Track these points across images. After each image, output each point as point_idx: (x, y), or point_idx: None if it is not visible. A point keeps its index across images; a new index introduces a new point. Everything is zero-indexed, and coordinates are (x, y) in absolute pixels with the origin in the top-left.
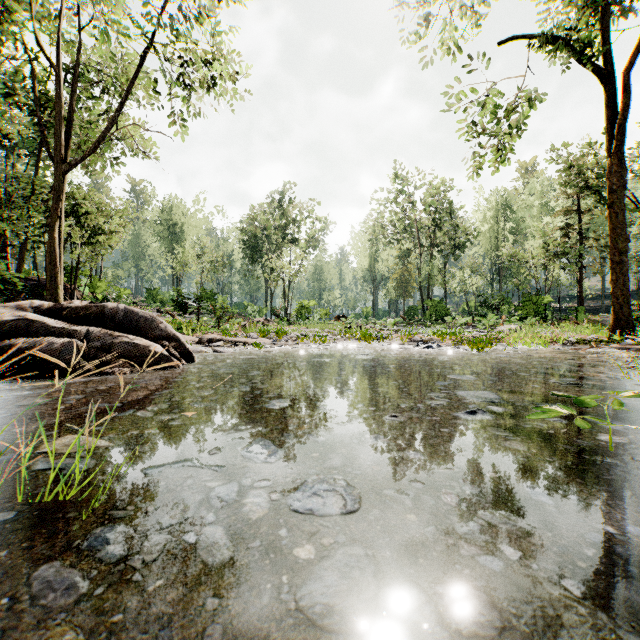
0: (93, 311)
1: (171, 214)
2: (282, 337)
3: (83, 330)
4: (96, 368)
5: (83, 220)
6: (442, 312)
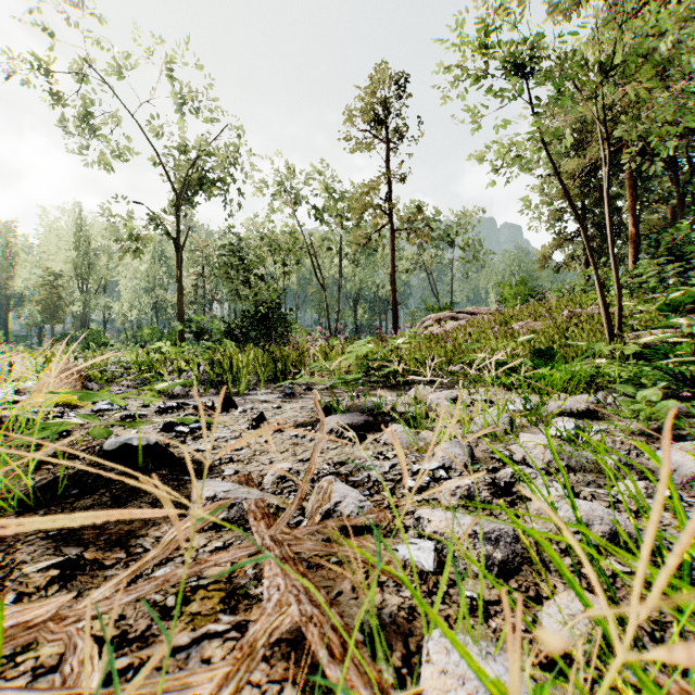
0: None
1: None
2: None
3: None
4: None
5: None
6: (101, 340)
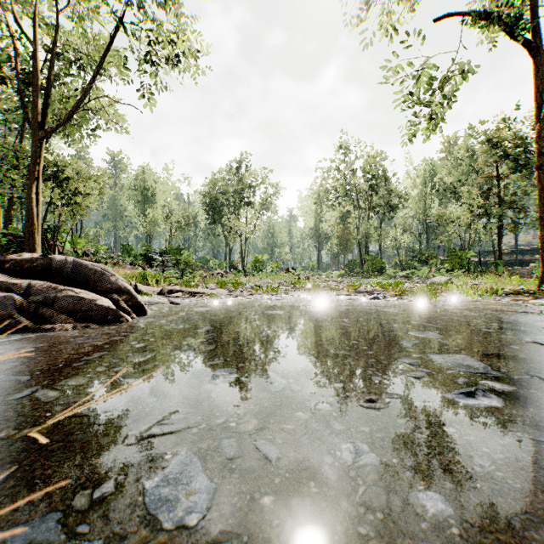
0: (39, 264)
1: (144, 181)
2: (238, 288)
3: (25, 283)
4: (35, 324)
5: (64, 184)
6: (378, 265)
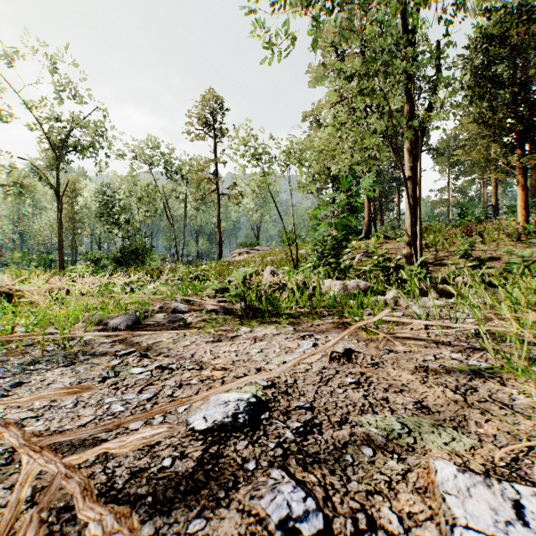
0: None
1: None
2: None
3: None
4: None
5: None
6: None
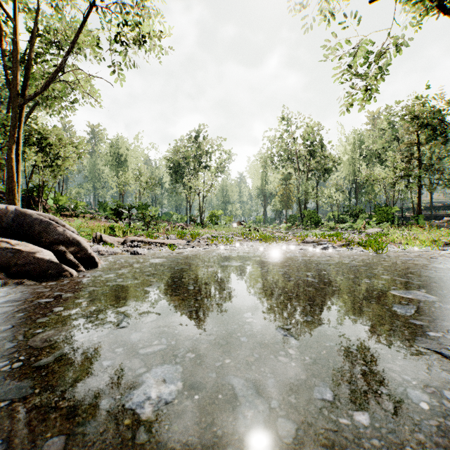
0: None
1: (118, 148)
2: (195, 238)
3: None
4: None
5: (47, 149)
6: (315, 219)
